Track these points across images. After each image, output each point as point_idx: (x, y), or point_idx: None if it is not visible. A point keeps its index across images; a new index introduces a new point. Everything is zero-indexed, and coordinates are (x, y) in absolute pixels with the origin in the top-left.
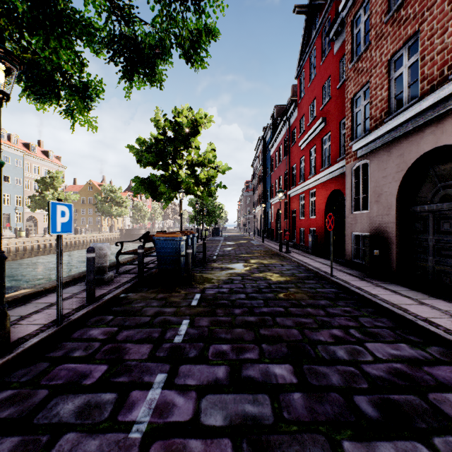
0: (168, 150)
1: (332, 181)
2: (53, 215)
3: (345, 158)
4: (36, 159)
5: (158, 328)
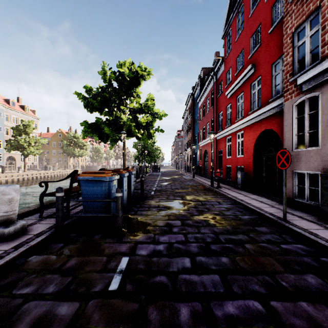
0: (113, 99)
1: (263, 122)
2: None
3: (278, 98)
4: (14, 111)
5: None
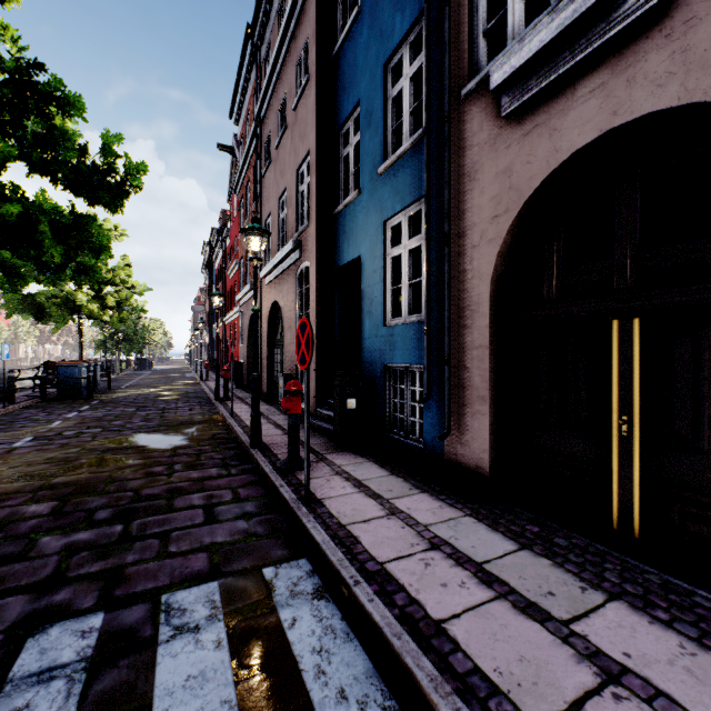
0: None
1: None
2: (4, 350)
3: None
4: None
5: (70, 408)
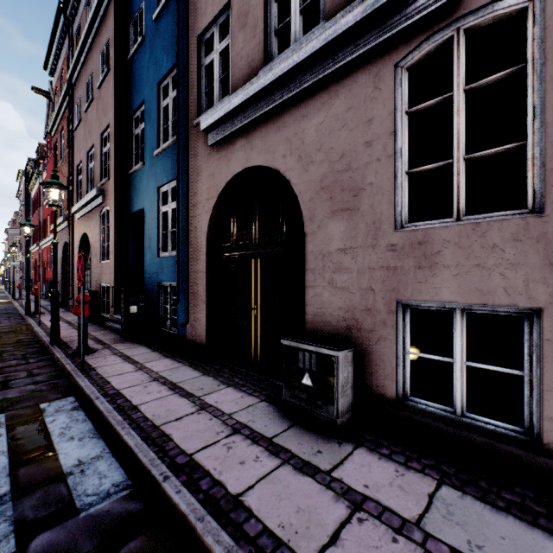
0: None
1: None
2: None
3: None
4: None
5: None
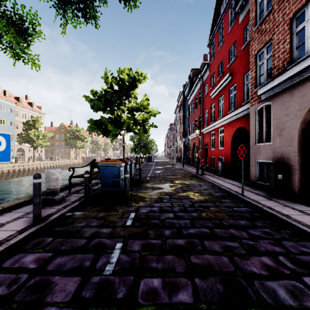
0: (114, 99)
1: (238, 121)
2: None
3: (248, 102)
4: (24, 108)
5: (91, 254)
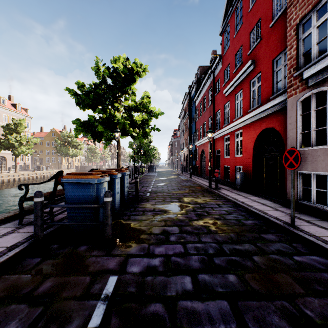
0: (107, 96)
1: (263, 120)
2: None
3: (280, 95)
4: (5, 110)
5: None
